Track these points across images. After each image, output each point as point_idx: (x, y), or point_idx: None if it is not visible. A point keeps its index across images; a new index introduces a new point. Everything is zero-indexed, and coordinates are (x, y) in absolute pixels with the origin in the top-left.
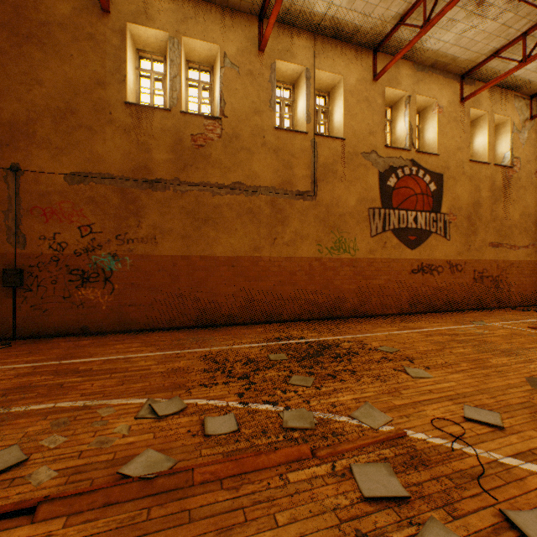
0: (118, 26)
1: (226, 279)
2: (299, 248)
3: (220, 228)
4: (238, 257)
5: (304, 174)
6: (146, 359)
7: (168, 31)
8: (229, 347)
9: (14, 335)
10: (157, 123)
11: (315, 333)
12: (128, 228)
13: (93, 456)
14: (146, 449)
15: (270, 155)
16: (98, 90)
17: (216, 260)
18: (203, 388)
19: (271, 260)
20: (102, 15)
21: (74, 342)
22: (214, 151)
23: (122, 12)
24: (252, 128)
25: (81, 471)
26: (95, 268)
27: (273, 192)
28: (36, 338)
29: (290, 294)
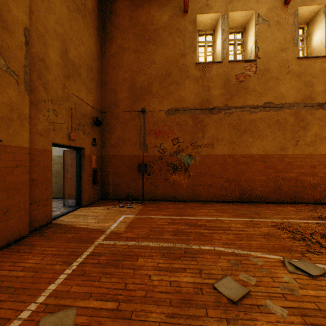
0: (192, 18)
1: (259, 171)
2: (318, 147)
3: (254, 135)
4: (268, 155)
5: (323, 89)
6: (233, 222)
7: (220, 12)
8: (286, 221)
9: (142, 198)
10: (213, 72)
11: None
12: (197, 139)
13: (296, 301)
14: None
15: (293, 79)
16: (181, 59)
17: (251, 157)
18: (314, 255)
19: (294, 157)
20: (183, 15)
21: (174, 205)
22: (250, 83)
23: (194, 9)
24: (279, 62)
25: (305, 314)
26: (179, 163)
27: (295, 106)
28: (152, 201)
29: (310, 182)
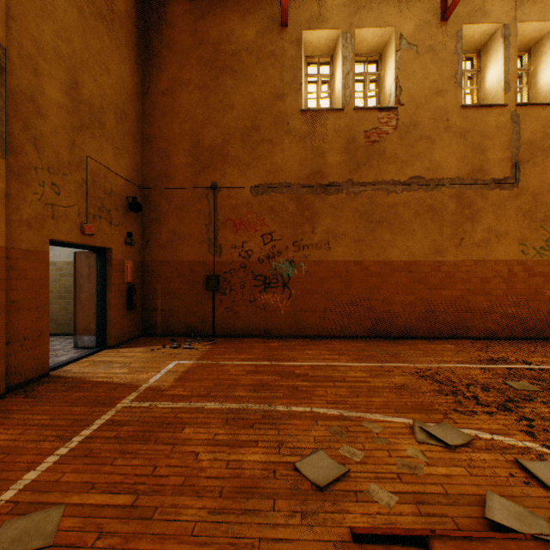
0: (294, 37)
1: (401, 287)
2: (493, 250)
3: (395, 230)
4: (416, 261)
5: (500, 157)
6: (352, 369)
7: (340, 28)
8: (436, 365)
9: (213, 332)
10: (330, 126)
11: (540, 358)
12: (303, 234)
13: (416, 483)
14: (485, 491)
15: (455, 140)
16: (277, 103)
17: (390, 265)
18: (462, 416)
19: (456, 264)
20: (280, 30)
21: (263, 344)
22: (388, 145)
23: (298, 22)
24: (433, 112)
25: (423, 501)
26: (274, 274)
27: (458, 184)
28: (228, 337)
29: (481, 305)
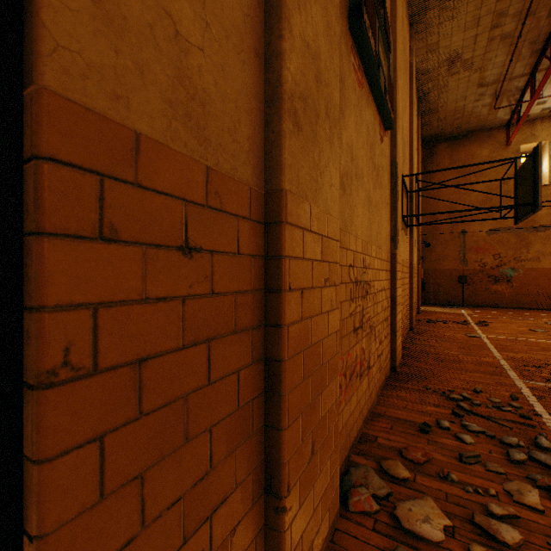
0: (514, 150)
1: None
2: None
3: None
4: None
5: None
6: None
7: (547, 140)
8: None
9: (462, 304)
10: None
11: None
12: (520, 254)
13: None
14: None
15: None
16: (502, 186)
17: None
18: None
19: None
20: (505, 148)
21: (497, 309)
22: None
23: (516, 141)
24: None
25: None
26: (500, 275)
27: None
28: (471, 307)
29: None
